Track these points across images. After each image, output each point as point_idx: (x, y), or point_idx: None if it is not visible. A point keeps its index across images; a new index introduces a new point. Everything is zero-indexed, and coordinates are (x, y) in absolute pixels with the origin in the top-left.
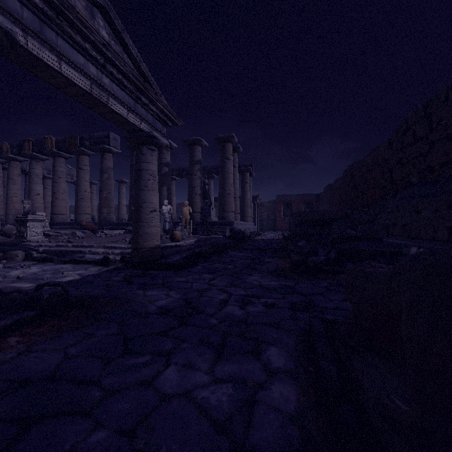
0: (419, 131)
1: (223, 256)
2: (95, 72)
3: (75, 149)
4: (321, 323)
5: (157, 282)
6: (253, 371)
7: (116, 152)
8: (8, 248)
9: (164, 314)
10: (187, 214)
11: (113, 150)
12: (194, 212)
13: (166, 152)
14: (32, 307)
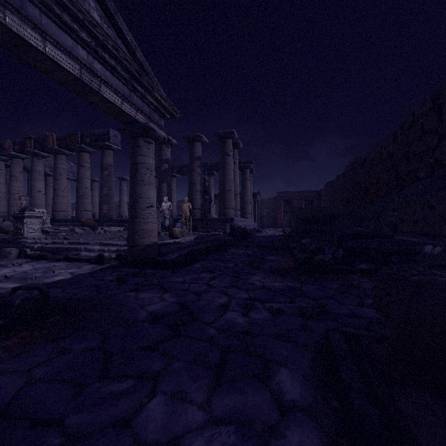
0: (427, 124)
1: (223, 253)
2: (85, 56)
3: (76, 146)
4: (343, 340)
5: (151, 282)
6: (262, 406)
7: (116, 149)
8: (4, 245)
9: (155, 322)
10: (187, 210)
11: (113, 147)
12: (194, 209)
13: (166, 148)
14: (1, 315)
